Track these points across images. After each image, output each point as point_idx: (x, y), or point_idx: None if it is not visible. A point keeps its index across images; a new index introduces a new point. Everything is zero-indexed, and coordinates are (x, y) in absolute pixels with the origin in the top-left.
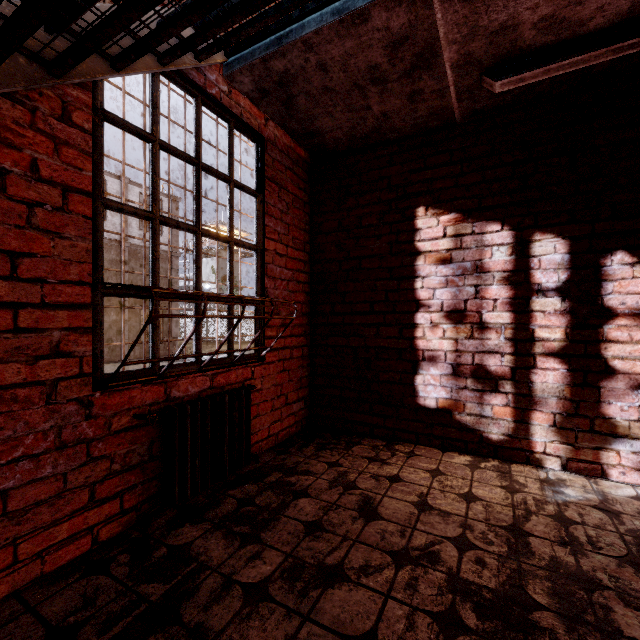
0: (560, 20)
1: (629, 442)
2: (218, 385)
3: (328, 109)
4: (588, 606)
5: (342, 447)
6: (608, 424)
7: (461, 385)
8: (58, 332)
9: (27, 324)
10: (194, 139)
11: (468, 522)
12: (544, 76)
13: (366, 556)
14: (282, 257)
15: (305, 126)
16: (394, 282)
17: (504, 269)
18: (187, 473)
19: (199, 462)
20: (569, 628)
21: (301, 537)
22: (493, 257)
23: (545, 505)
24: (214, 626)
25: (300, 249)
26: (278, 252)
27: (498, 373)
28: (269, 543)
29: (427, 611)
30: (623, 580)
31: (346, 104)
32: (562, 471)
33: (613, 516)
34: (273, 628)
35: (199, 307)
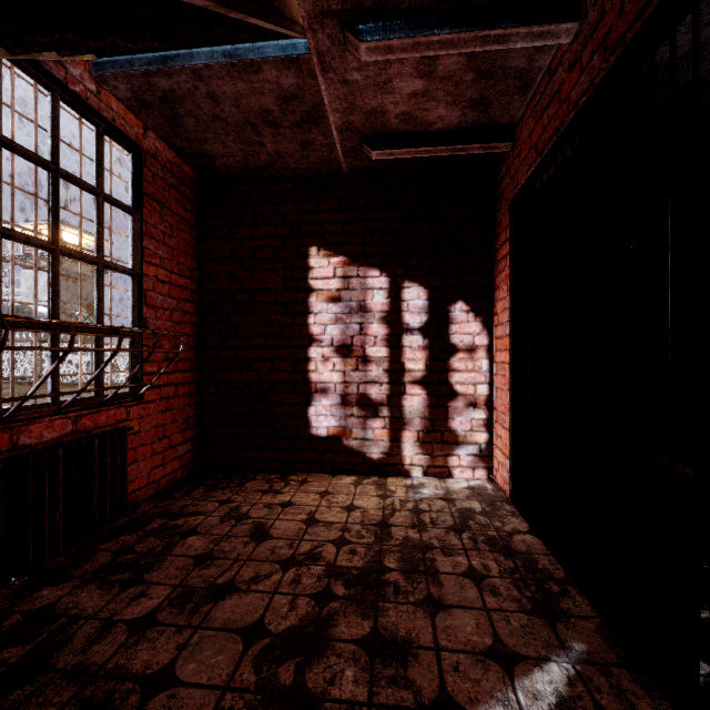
0: (415, 118)
1: (465, 447)
2: (83, 429)
3: (219, 136)
4: (422, 561)
5: (235, 485)
6: (453, 435)
7: (349, 413)
8: None
9: None
10: (50, 140)
11: (347, 526)
12: (408, 155)
13: (257, 569)
14: (165, 284)
15: (193, 146)
16: (289, 317)
17: (382, 310)
18: (44, 531)
19: (60, 517)
20: (407, 577)
21: (191, 569)
22: (374, 299)
23: (407, 503)
24: (96, 661)
25: (187, 276)
26: (160, 278)
27: (378, 400)
28: (155, 581)
29: (307, 594)
30: (447, 541)
31: (239, 136)
32: (424, 477)
33: (450, 502)
34: (164, 644)
35: (57, 338)
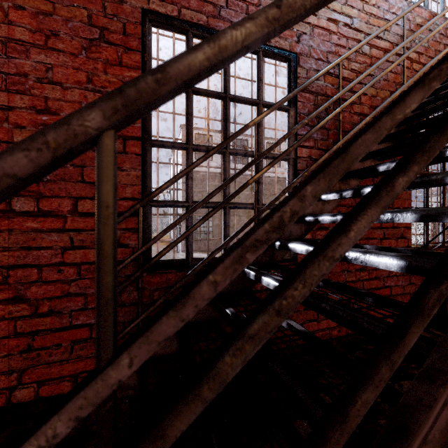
0: None
1: None
2: None
3: None
4: None
5: None
6: None
7: None
8: (402, 228)
9: (395, 225)
10: None
11: None
12: None
13: None
14: None
15: None
16: None
17: None
18: None
19: None
20: None
21: None
22: None
23: None
24: None
25: None
26: None
27: None
28: None
29: None
30: None
31: None
32: None
33: None
34: None
35: None
